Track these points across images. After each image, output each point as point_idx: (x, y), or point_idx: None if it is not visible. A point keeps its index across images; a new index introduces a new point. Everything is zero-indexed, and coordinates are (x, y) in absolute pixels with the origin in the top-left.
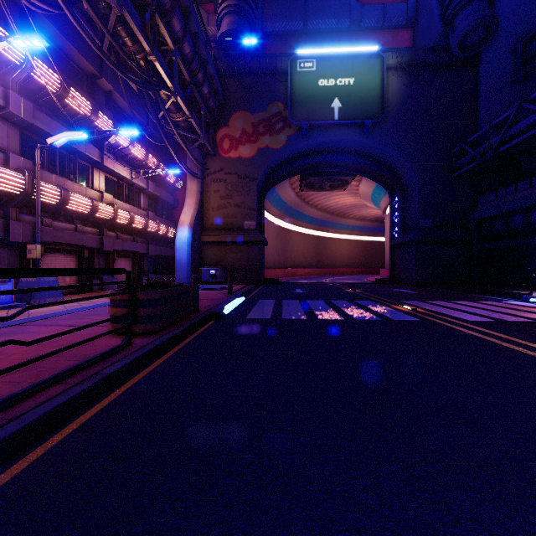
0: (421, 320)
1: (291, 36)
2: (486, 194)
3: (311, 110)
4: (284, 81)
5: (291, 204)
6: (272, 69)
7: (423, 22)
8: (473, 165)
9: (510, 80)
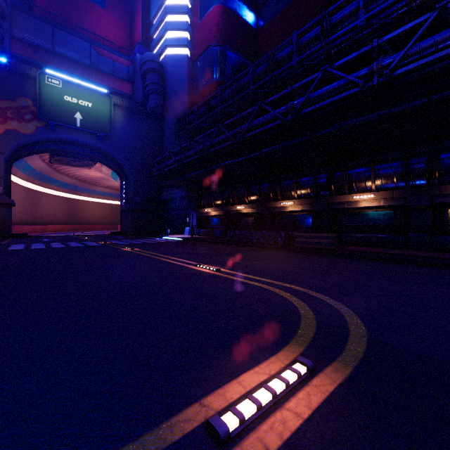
0: (102, 245)
1: (40, 49)
2: (165, 188)
3: (58, 114)
4: (33, 85)
5: (42, 171)
6: (21, 72)
7: (136, 85)
8: (158, 173)
9: (175, 135)
